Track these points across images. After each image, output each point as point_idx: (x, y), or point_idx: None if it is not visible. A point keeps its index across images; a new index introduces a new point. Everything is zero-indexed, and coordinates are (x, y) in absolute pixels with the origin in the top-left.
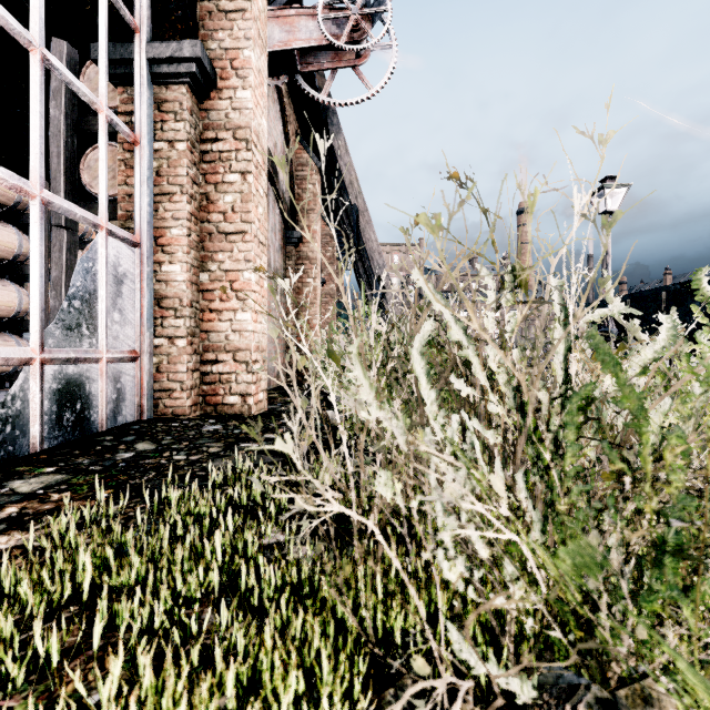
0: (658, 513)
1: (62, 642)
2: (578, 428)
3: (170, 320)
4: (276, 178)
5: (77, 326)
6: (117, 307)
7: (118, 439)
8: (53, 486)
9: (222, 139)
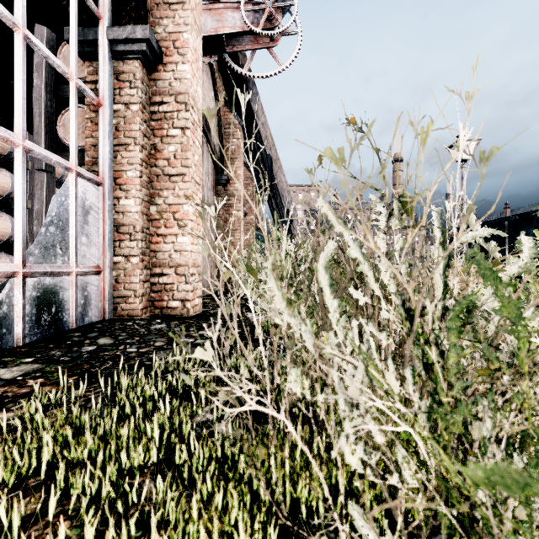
0: (522, 401)
1: (25, 509)
2: (460, 332)
3: (126, 242)
4: (209, 133)
5: (52, 247)
6: (84, 232)
7: (84, 335)
8: (30, 373)
9: (166, 102)
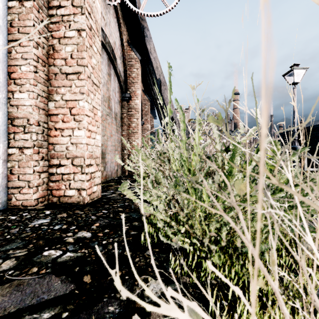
0: None
1: None
2: None
3: (20, 134)
4: (115, 61)
5: None
6: None
7: None
8: None
9: (64, 6)
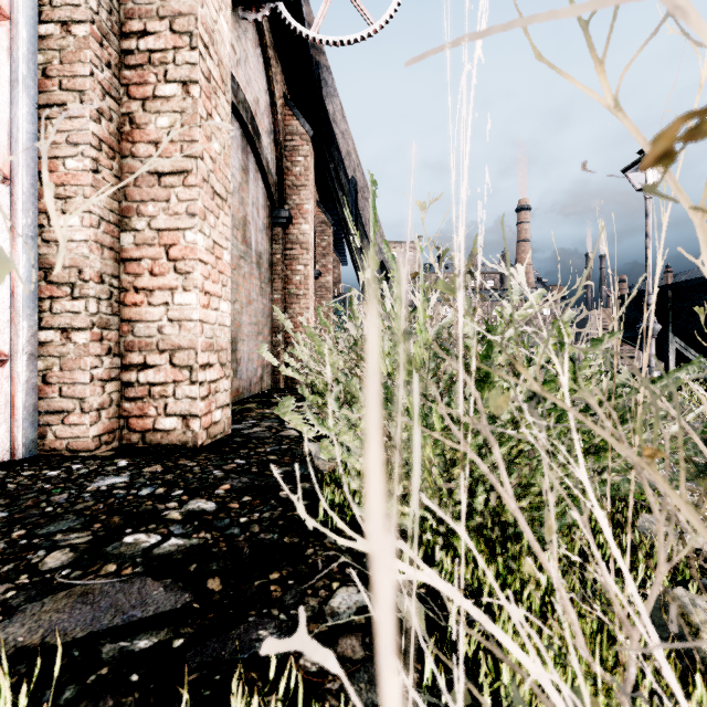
0: None
1: None
2: None
3: (63, 301)
4: (258, 140)
5: None
6: None
7: None
8: None
9: (153, 32)
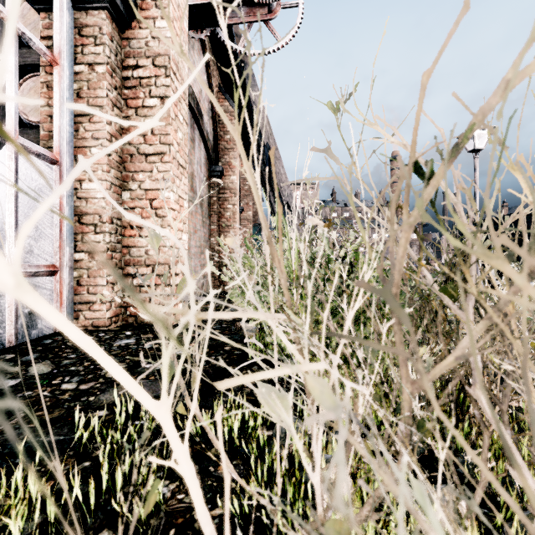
0: None
1: None
2: None
3: (90, 235)
4: (201, 119)
5: None
6: None
7: (17, 359)
8: None
9: (142, 66)
